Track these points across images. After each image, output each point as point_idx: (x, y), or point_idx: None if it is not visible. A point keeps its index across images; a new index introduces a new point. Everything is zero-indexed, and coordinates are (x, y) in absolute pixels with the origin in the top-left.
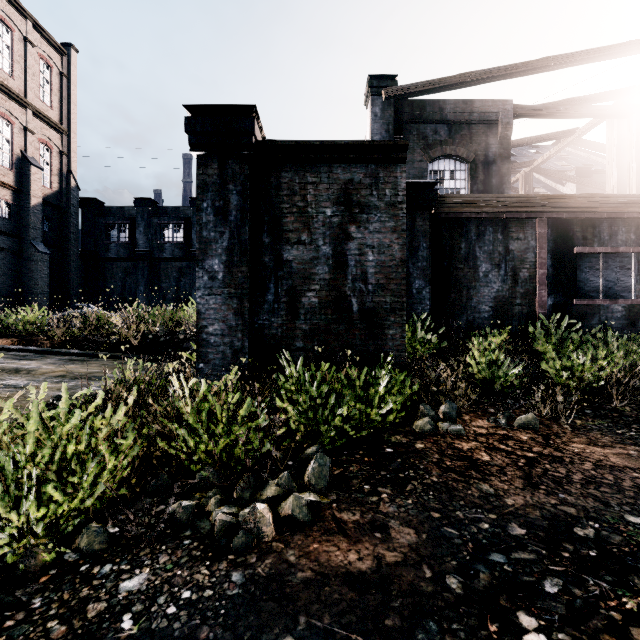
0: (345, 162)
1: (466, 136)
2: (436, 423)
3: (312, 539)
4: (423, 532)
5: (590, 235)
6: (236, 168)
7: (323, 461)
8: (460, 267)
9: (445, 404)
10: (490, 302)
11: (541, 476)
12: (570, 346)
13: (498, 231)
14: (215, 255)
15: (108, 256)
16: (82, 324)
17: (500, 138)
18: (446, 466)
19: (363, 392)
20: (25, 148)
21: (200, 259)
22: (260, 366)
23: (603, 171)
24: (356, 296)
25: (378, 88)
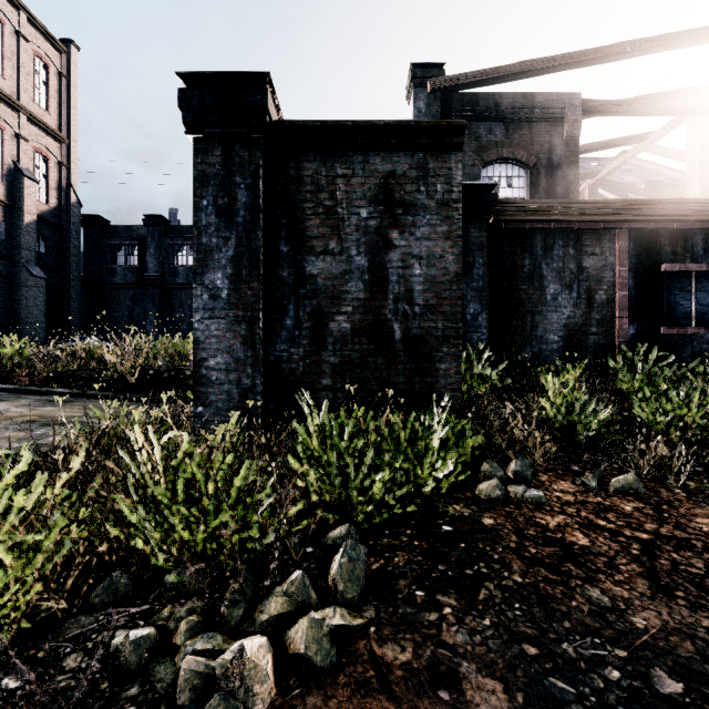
0: (385, 149)
1: (526, 136)
2: (506, 486)
3: (336, 705)
4: (517, 689)
5: (681, 249)
6: (245, 155)
7: (355, 553)
8: (523, 288)
9: (516, 460)
10: (560, 331)
11: (671, 573)
12: (662, 384)
13: (569, 245)
14: (218, 267)
15: (114, 281)
16: (70, 358)
17: (566, 138)
18: (530, 556)
19: (410, 446)
20: (18, 158)
21: (198, 272)
22: (276, 410)
23: (675, 185)
24: (399, 320)
25: (422, 79)
